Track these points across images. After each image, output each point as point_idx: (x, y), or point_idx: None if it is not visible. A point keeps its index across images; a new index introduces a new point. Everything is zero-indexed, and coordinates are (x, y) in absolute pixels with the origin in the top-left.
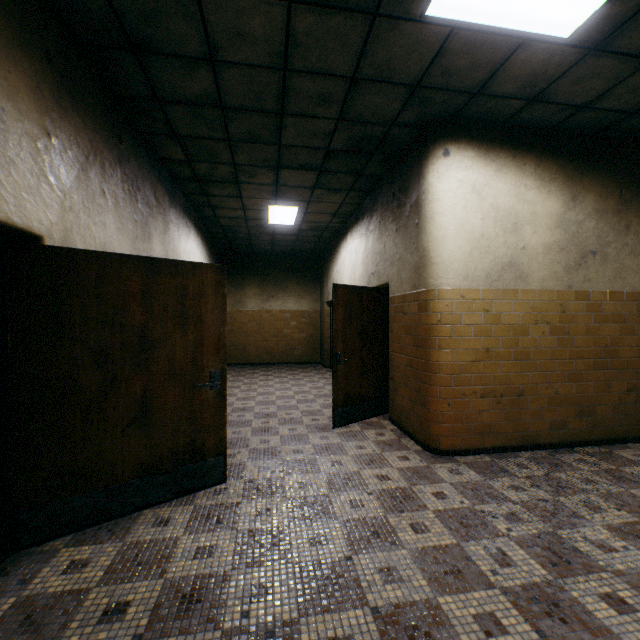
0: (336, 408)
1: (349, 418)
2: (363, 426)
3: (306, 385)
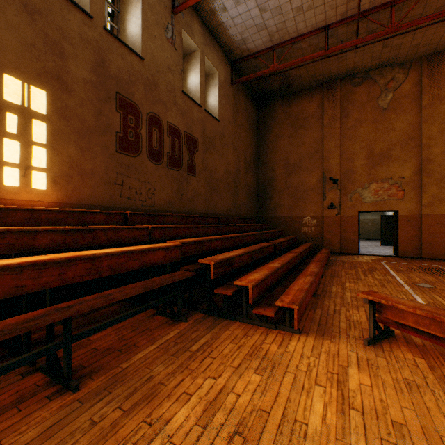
0: (381, 242)
1: (385, 245)
2: (389, 247)
3: (374, 243)
